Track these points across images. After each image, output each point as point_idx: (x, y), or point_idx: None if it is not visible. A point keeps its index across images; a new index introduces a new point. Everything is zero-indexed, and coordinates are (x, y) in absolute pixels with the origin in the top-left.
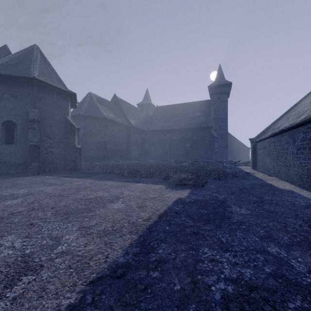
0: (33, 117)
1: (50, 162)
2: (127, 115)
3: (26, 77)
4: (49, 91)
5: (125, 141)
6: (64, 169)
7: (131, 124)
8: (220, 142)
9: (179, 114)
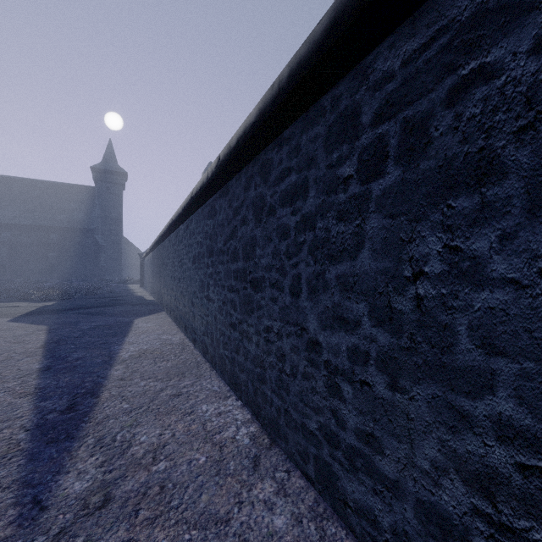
0: None
1: None
2: None
3: None
4: None
5: None
6: None
7: None
8: (111, 253)
9: (32, 198)
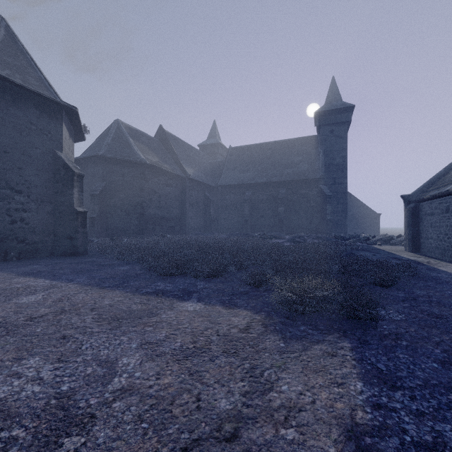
0: None
1: (20, 240)
2: (181, 160)
3: None
4: (18, 99)
5: (177, 202)
6: (53, 253)
7: (188, 175)
8: (335, 204)
9: (265, 159)
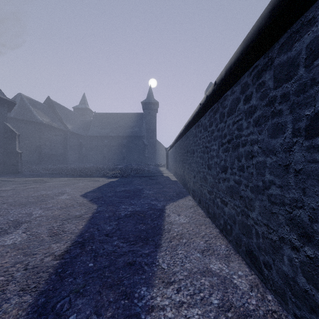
0: None
1: None
2: (63, 120)
3: None
4: None
5: (61, 145)
6: (3, 172)
7: (69, 129)
8: (151, 149)
9: (116, 122)
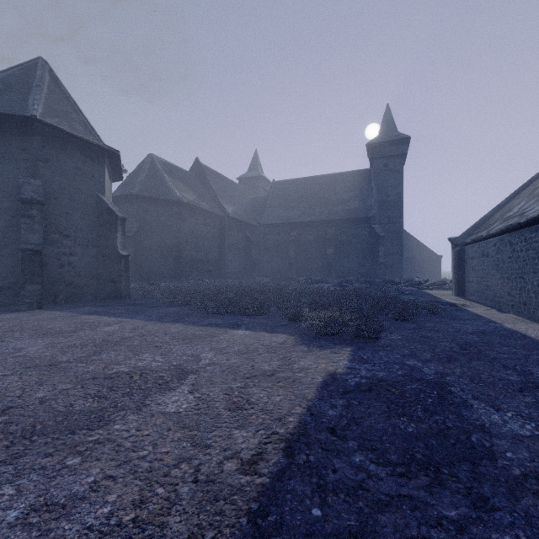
0: (29, 194)
1: (68, 283)
2: (219, 197)
3: (18, 117)
4: (66, 146)
5: (215, 243)
6: (97, 296)
7: (227, 213)
8: (389, 246)
9: (313, 195)
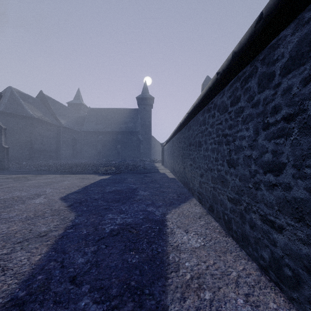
0: None
1: None
2: (57, 115)
3: None
4: None
5: (54, 140)
6: None
7: (62, 124)
8: (146, 144)
9: (111, 118)
